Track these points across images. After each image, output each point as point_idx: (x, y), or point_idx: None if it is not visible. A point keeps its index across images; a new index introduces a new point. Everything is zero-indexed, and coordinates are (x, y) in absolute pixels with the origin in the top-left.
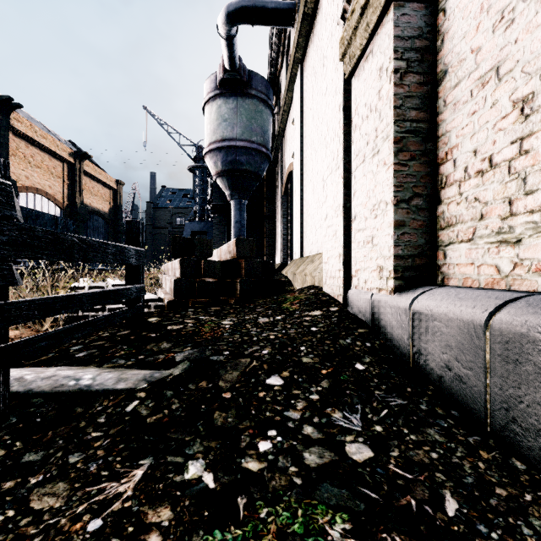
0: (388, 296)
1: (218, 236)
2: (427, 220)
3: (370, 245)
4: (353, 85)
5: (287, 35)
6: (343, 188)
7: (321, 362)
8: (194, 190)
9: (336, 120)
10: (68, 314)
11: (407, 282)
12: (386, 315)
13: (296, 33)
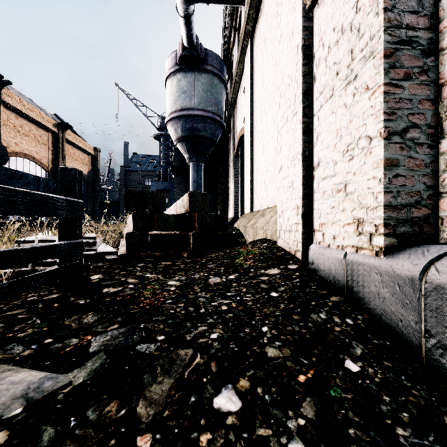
0: (374, 257)
1: (178, 194)
2: (427, 158)
3: (342, 194)
4: (316, 15)
5: (239, 15)
6: (302, 135)
7: (294, 356)
8: (159, 155)
9: (292, 64)
10: (16, 268)
11: (402, 240)
12: (372, 283)
13: (247, 7)
